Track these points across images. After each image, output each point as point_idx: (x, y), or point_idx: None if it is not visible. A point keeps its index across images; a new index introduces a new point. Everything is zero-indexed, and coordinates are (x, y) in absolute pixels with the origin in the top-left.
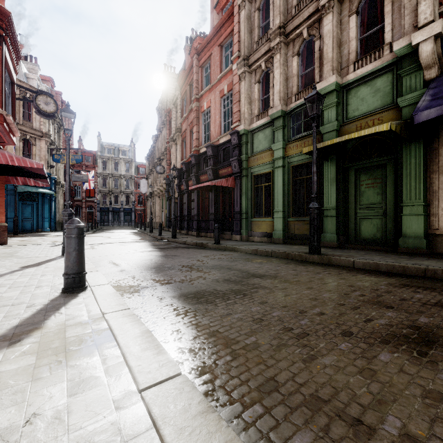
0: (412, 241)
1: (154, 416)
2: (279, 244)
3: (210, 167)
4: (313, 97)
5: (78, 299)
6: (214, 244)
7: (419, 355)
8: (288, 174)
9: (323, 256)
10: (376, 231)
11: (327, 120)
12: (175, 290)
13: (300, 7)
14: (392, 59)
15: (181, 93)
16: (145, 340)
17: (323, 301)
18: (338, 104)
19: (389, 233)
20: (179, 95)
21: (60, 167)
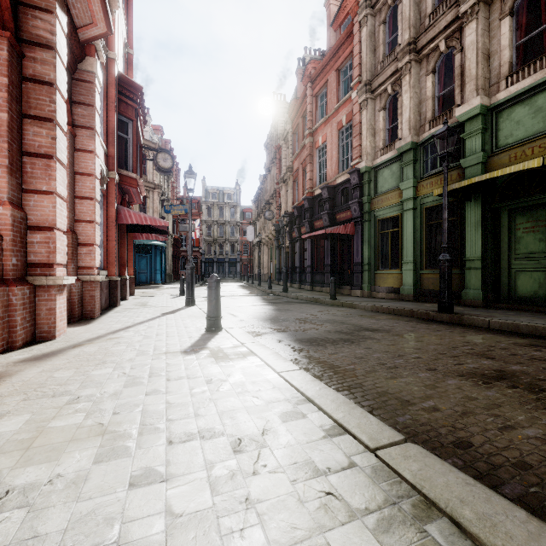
0: None
1: (287, 379)
2: (408, 302)
3: (326, 212)
4: (444, 133)
5: (220, 335)
6: (329, 300)
7: (483, 383)
8: (421, 217)
9: (453, 315)
10: (538, 287)
11: (469, 150)
12: (291, 336)
13: (435, 15)
14: None
15: (293, 127)
16: (275, 356)
17: (426, 350)
18: (485, 131)
19: None
20: (290, 130)
21: (169, 217)
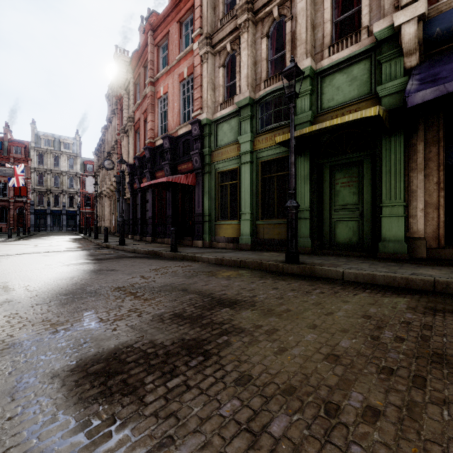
0: (393, 245)
1: None
2: (248, 251)
3: (167, 162)
4: (291, 71)
5: None
6: (169, 252)
7: None
8: (257, 170)
9: (305, 266)
10: (352, 235)
11: (300, 109)
12: (71, 350)
13: None
14: (370, 44)
15: (134, 77)
16: None
17: (351, 363)
18: (312, 93)
19: (366, 237)
20: (132, 79)
21: None
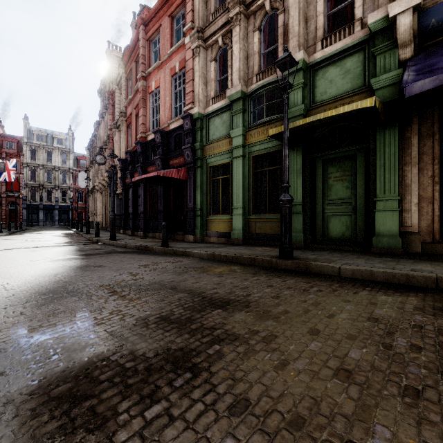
0: (387, 240)
1: None
2: (240, 246)
3: (159, 156)
4: (285, 61)
5: None
6: (160, 247)
7: None
8: (249, 165)
9: (299, 262)
10: (346, 229)
11: (292, 103)
12: (36, 365)
13: None
14: (364, 36)
15: (126, 72)
16: None
17: (367, 381)
18: (305, 86)
19: (359, 231)
20: (123, 74)
21: None
